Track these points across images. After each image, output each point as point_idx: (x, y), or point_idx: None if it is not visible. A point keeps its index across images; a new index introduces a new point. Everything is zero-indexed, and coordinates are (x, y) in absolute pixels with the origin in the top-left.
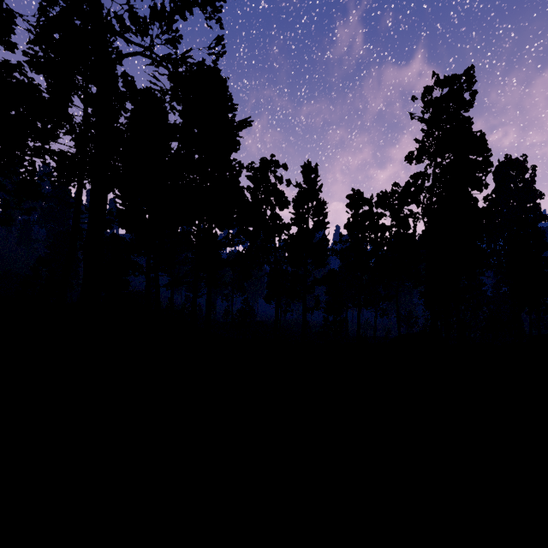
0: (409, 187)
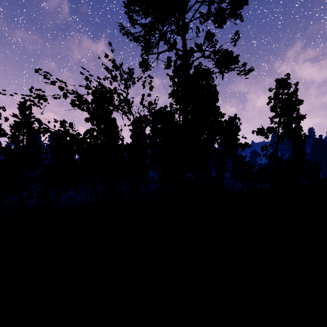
0: (86, 134)
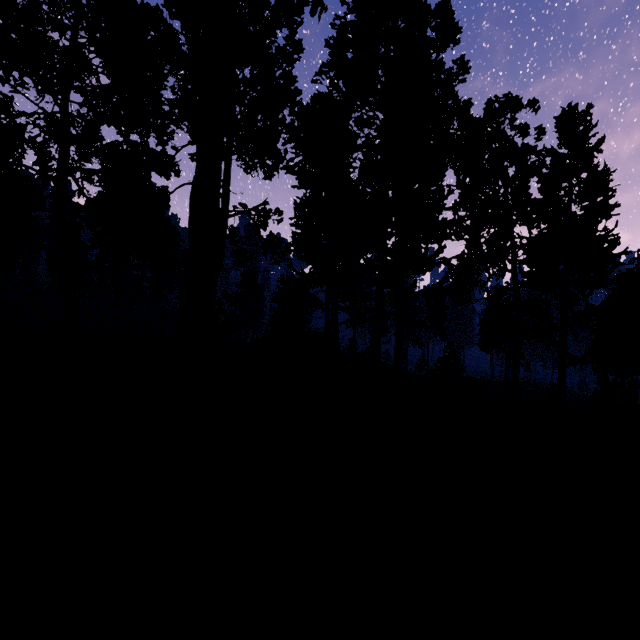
0: None
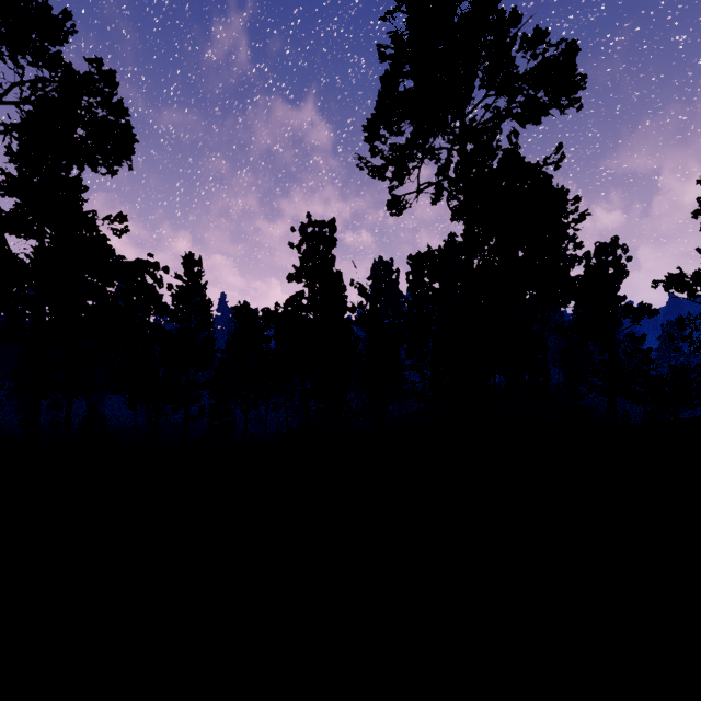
0: (290, 305)
